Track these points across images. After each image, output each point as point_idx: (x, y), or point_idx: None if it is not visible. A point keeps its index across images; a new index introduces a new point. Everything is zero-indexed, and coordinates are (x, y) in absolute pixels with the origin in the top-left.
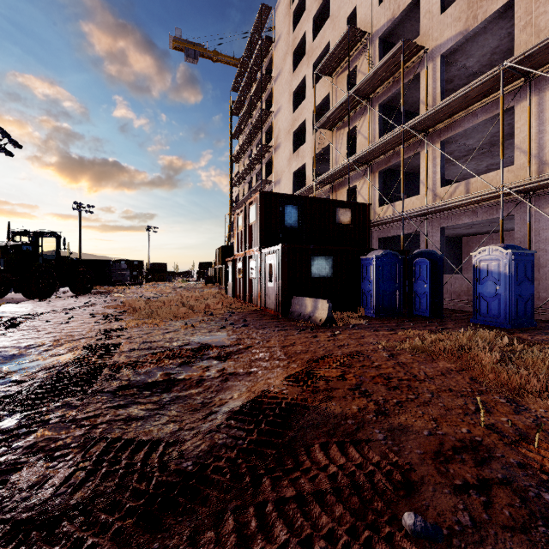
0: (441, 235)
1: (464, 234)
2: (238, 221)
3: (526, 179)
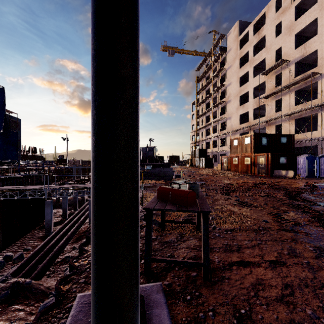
0: None
1: None
2: (234, 142)
3: None
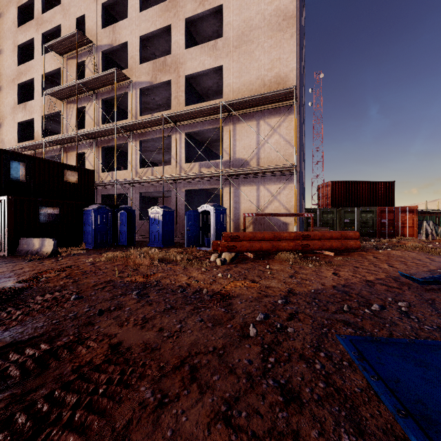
0: (140, 197)
1: (158, 196)
2: None
3: (171, 175)
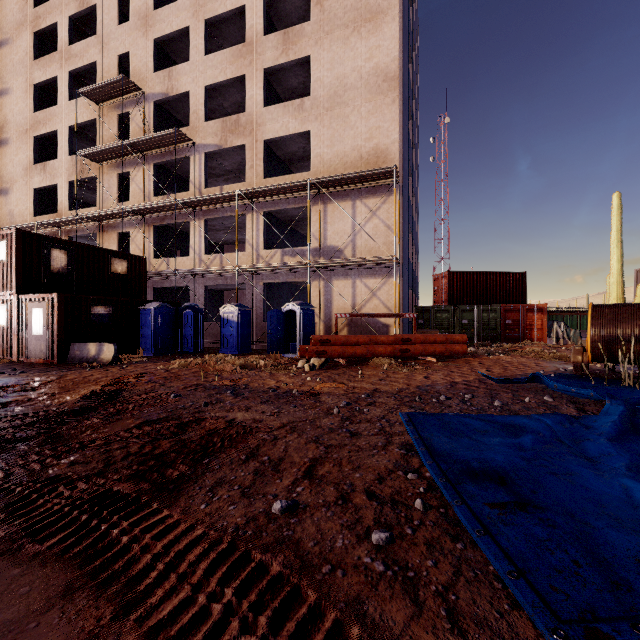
0: (205, 291)
1: (225, 289)
2: None
3: (248, 265)
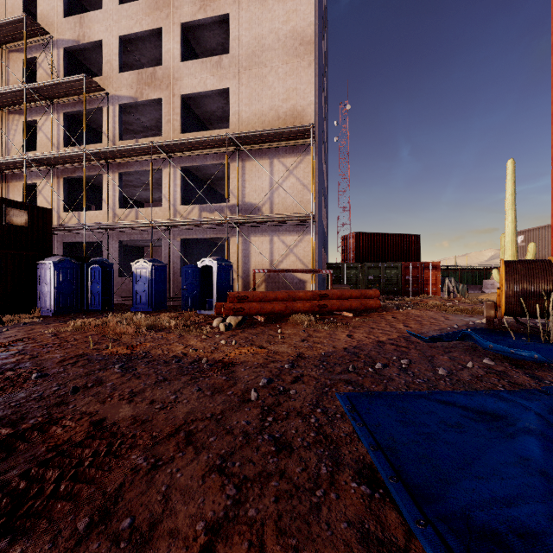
0: (119, 246)
1: (145, 245)
2: None
3: (163, 220)
